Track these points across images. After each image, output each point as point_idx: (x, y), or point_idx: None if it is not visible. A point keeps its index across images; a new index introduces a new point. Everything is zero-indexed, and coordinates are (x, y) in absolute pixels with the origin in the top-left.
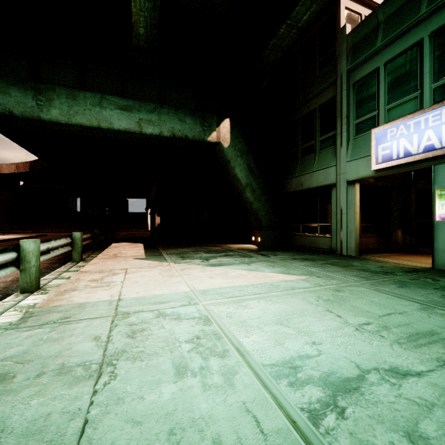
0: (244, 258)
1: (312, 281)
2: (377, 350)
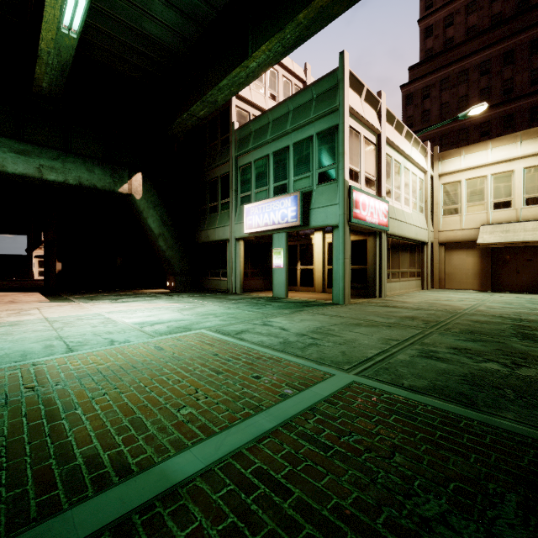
0: (150, 297)
1: (187, 305)
2: (184, 318)
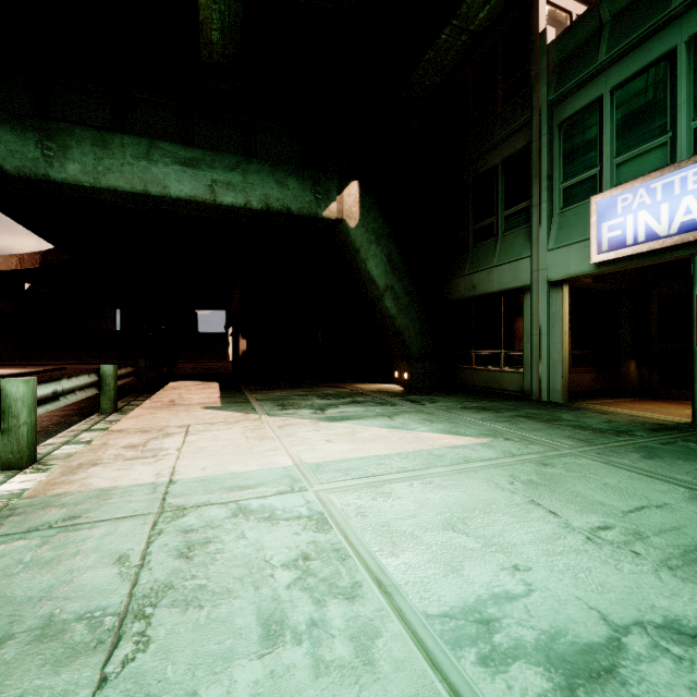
0: (382, 407)
1: (498, 447)
2: (634, 583)
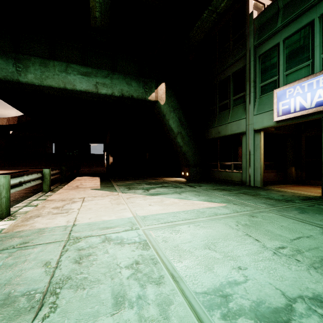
0: (176, 188)
1: (230, 207)
2: (297, 275)
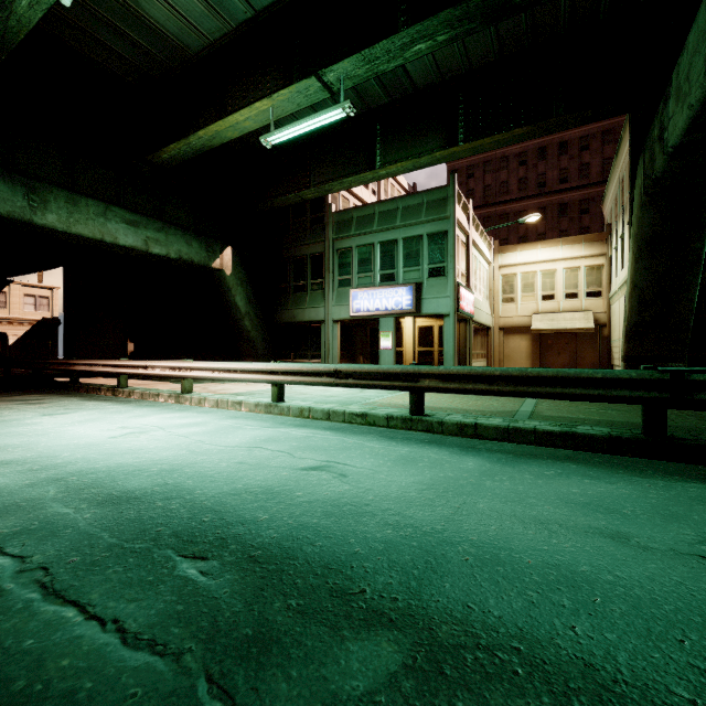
0: None
1: None
2: None
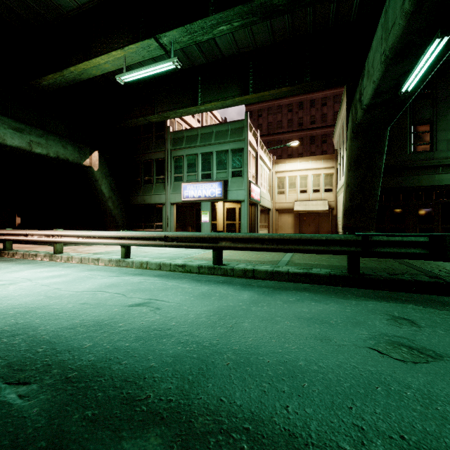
0: None
1: None
2: None
